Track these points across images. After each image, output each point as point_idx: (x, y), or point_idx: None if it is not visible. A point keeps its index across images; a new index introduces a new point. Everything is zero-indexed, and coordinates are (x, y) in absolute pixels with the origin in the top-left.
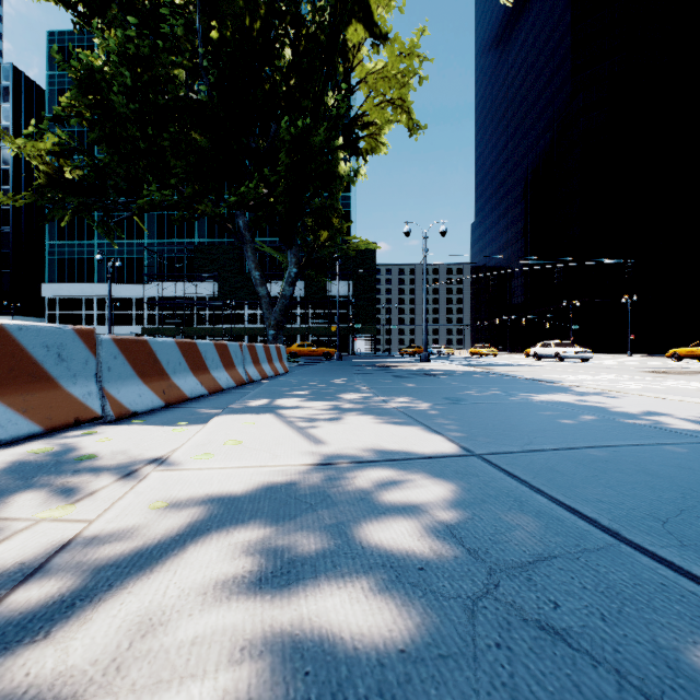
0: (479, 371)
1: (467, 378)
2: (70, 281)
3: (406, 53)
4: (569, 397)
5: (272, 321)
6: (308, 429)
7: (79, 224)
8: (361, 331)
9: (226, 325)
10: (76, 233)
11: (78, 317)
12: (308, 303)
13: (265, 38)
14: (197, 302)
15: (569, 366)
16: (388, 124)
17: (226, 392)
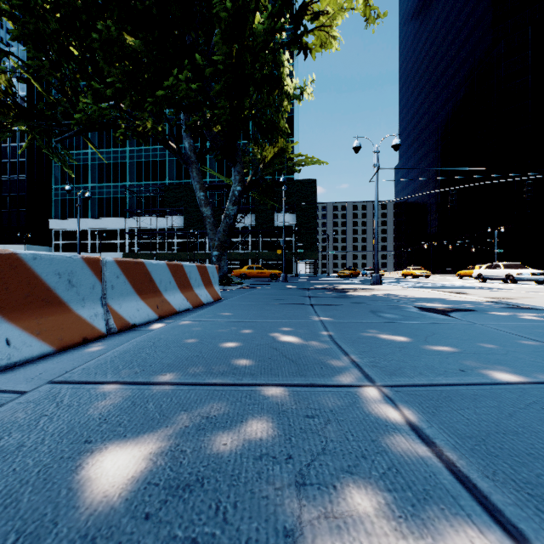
0: (485, 301)
1: (539, 326)
2: (70, 217)
3: None
4: None
5: (216, 241)
6: None
7: (76, 171)
8: (303, 256)
9: (191, 251)
10: (74, 178)
11: (76, 246)
12: (258, 232)
13: None
14: (167, 232)
15: None
16: (341, 14)
17: None
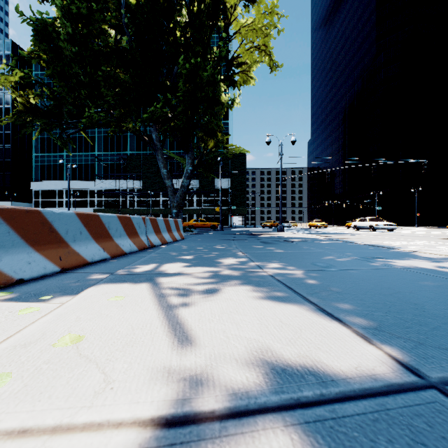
0: (324, 238)
1: (319, 244)
2: (48, 179)
3: (268, 11)
4: (425, 263)
5: (175, 203)
6: (179, 309)
7: (54, 143)
8: (236, 211)
9: (148, 207)
10: (52, 148)
11: (53, 202)
12: (201, 193)
13: (169, 4)
14: (129, 192)
15: (383, 235)
16: (256, 64)
17: (127, 255)
